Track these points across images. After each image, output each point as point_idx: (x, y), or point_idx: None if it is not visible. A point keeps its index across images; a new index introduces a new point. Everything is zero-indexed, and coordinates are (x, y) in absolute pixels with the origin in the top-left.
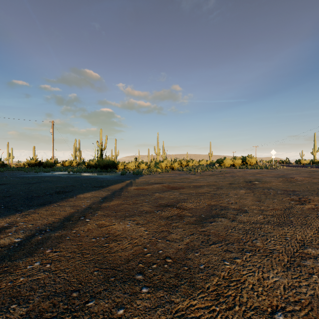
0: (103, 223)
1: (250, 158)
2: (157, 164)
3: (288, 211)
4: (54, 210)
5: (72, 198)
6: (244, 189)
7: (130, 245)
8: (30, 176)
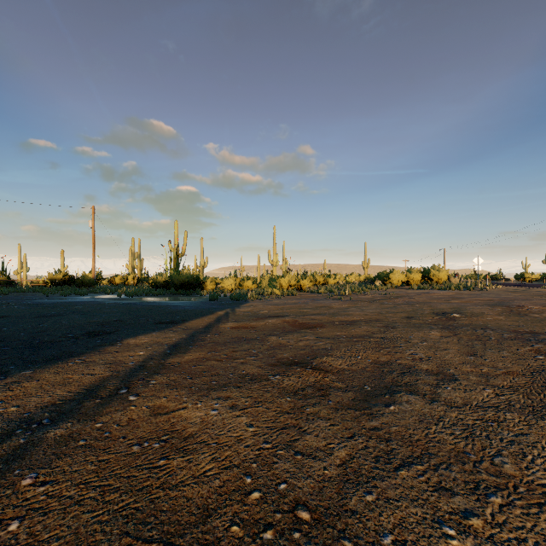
0: (163, 403)
1: (438, 271)
2: (274, 282)
3: (541, 378)
4: (72, 372)
5: (112, 346)
6: (438, 329)
7: (215, 467)
8: (51, 303)
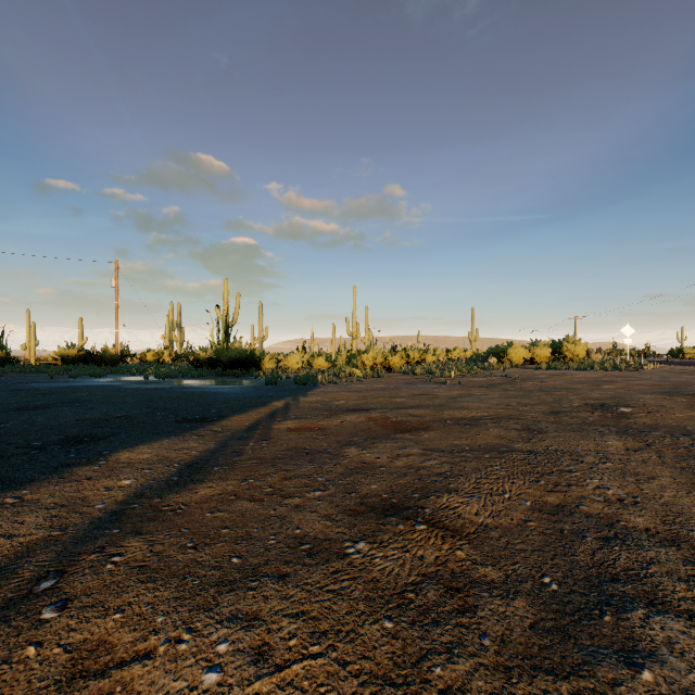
0: (107, 634)
1: (573, 345)
2: (353, 359)
3: None
4: None
5: (88, 466)
6: (613, 435)
7: None
8: (48, 388)
